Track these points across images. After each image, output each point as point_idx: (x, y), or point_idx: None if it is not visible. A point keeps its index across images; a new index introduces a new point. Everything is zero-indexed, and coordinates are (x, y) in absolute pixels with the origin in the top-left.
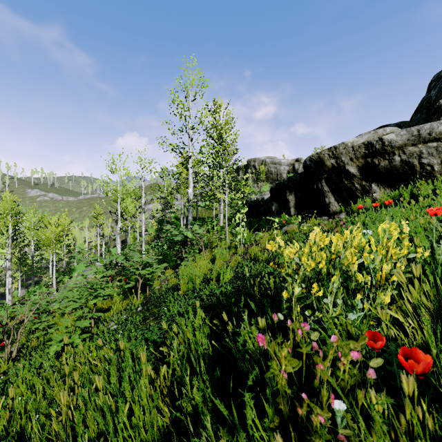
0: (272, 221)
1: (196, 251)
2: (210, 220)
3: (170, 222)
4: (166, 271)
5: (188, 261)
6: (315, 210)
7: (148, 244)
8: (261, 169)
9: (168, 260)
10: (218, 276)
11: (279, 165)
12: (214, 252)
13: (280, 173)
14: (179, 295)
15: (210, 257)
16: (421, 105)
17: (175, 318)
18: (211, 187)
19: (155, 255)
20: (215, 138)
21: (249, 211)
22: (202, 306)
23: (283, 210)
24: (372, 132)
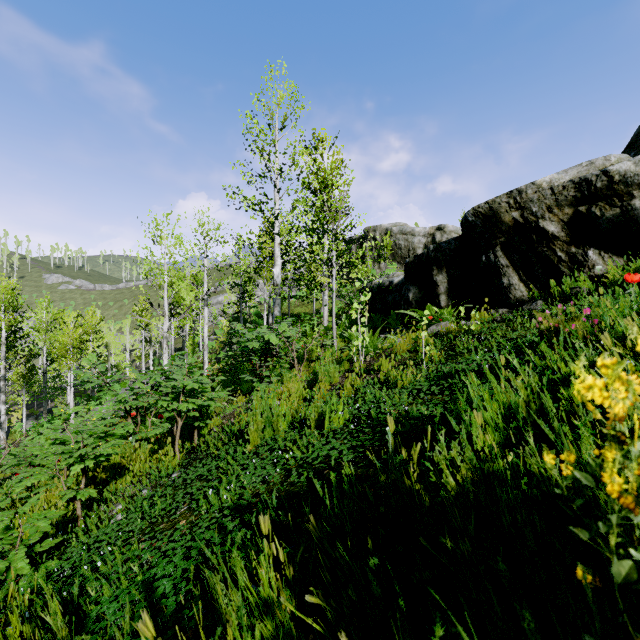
0: (408, 317)
1: (285, 366)
2: (308, 318)
3: (250, 321)
4: (236, 399)
5: (272, 382)
6: (487, 298)
7: (215, 354)
8: (385, 241)
9: (241, 380)
10: (321, 418)
11: (411, 236)
12: (313, 369)
13: (412, 248)
14: (246, 453)
15: (307, 377)
16: (636, 138)
17: (225, 520)
18: (310, 268)
19: (223, 371)
20: (316, 191)
21: (369, 303)
22: (285, 490)
23: (427, 299)
24: (585, 163)
